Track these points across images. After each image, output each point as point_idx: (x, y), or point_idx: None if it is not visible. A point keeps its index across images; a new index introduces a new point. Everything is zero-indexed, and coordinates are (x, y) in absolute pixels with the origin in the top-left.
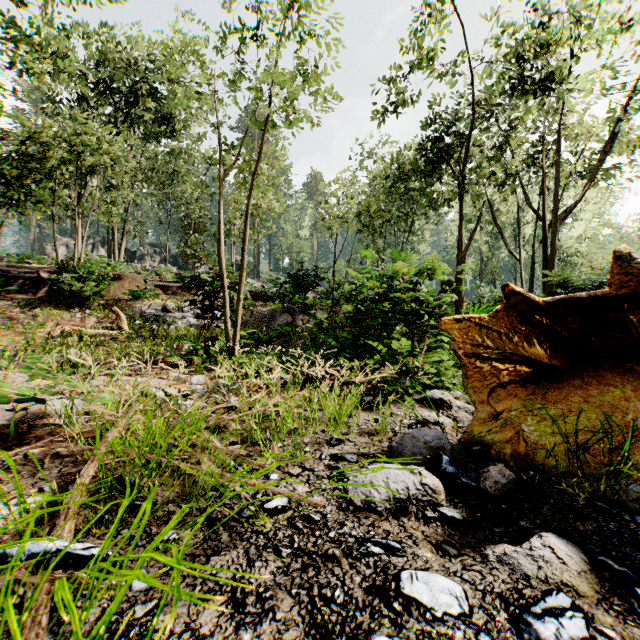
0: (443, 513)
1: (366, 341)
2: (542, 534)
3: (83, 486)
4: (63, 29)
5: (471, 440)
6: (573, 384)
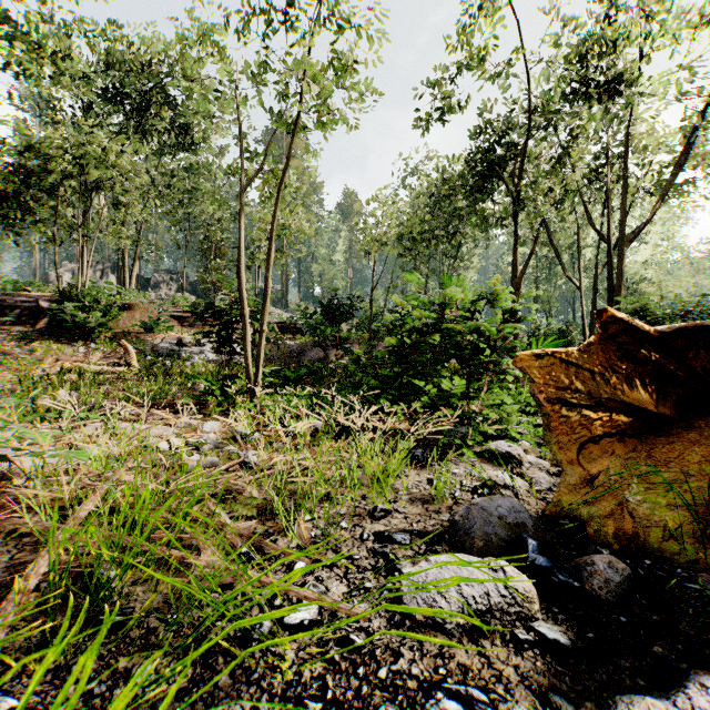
0: (541, 634)
1: (411, 380)
2: (704, 682)
3: (25, 594)
4: (65, 25)
5: (559, 513)
6: (686, 438)
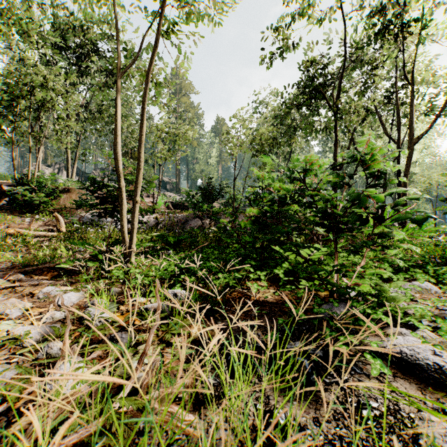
0: None
1: (272, 246)
2: None
3: None
4: None
5: None
6: None
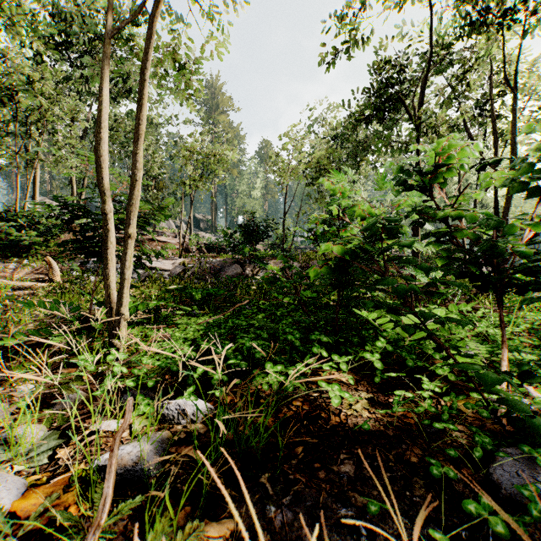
0: None
1: (355, 310)
2: None
3: None
4: None
5: None
6: None
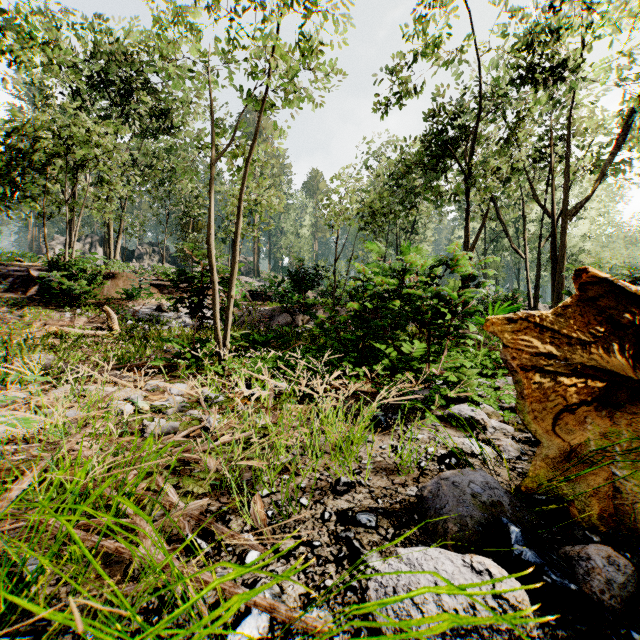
0: None
1: (373, 343)
2: None
3: None
4: (53, 17)
5: (538, 490)
6: None
